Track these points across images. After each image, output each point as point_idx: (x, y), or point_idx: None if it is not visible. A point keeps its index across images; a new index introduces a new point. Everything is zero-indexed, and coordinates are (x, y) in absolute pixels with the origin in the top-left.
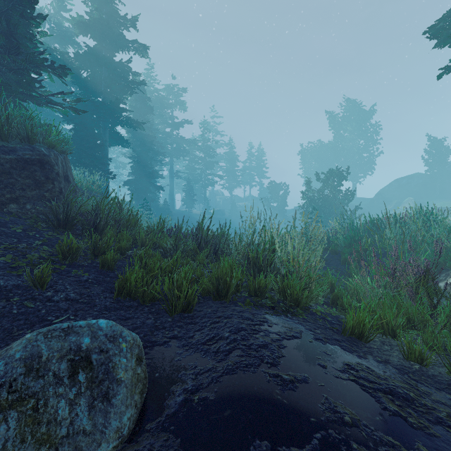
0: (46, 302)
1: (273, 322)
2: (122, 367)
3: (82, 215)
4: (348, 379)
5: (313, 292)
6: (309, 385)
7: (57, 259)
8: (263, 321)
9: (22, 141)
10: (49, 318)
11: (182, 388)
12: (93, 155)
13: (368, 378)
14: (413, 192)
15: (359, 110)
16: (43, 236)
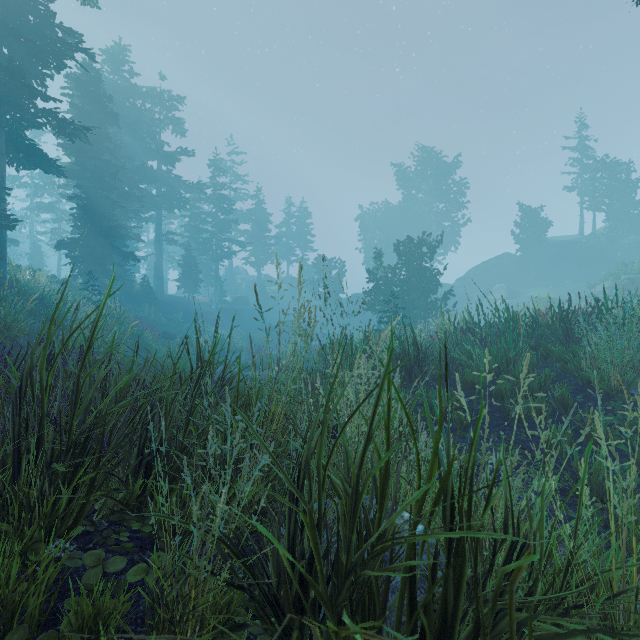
0: None
1: None
2: None
3: None
4: None
5: None
6: None
7: None
8: None
9: None
10: None
11: None
12: None
13: None
14: (504, 276)
15: (437, 163)
16: None
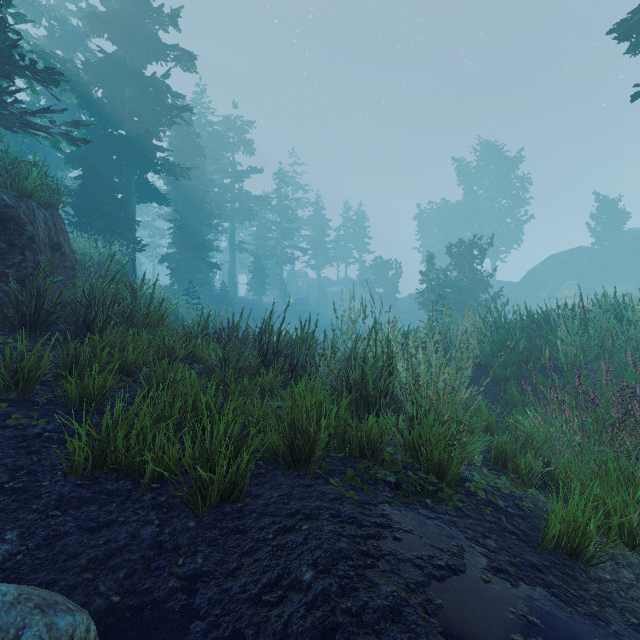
0: None
1: (403, 526)
2: None
3: (65, 307)
4: None
5: (467, 448)
6: None
7: None
8: (383, 525)
9: None
10: None
11: None
12: (111, 215)
13: None
14: (575, 273)
15: (499, 158)
16: None
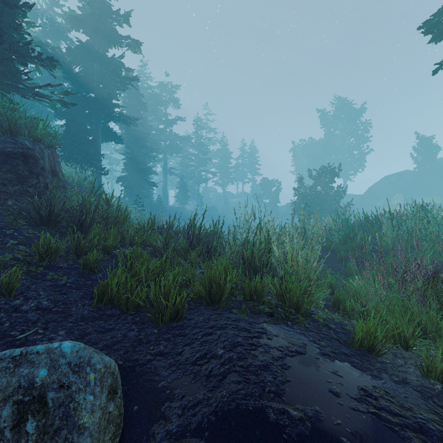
0: (12, 313)
1: (273, 333)
2: (88, 408)
3: (67, 211)
4: (367, 411)
5: (314, 296)
6: (322, 423)
7: (33, 260)
8: (262, 332)
9: (4, 134)
10: (13, 333)
11: (165, 430)
12: (85, 151)
13: (391, 408)
14: (402, 188)
15: (349, 109)
16: (22, 234)
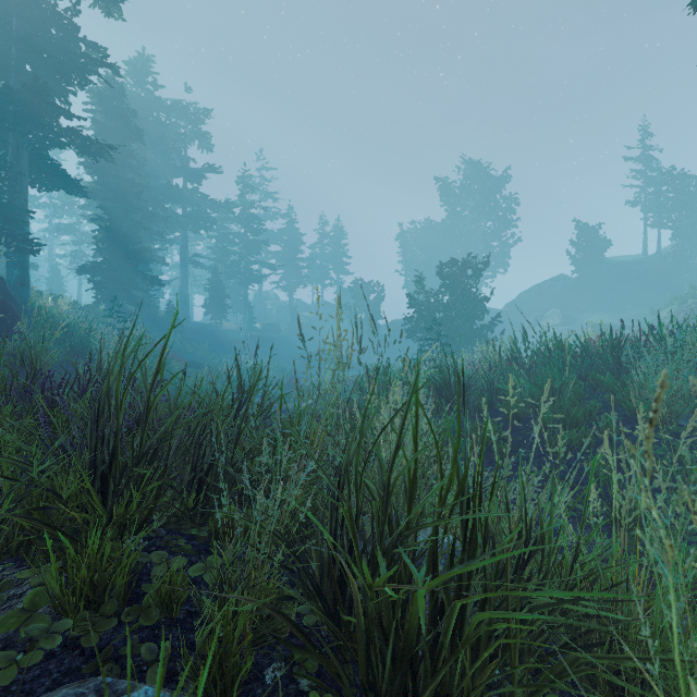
0: None
1: None
2: None
3: None
4: None
5: None
6: None
7: None
8: None
9: None
10: None
11: None
12: None
13: None
14: (558, 300)
15: (484, 178)
16: None
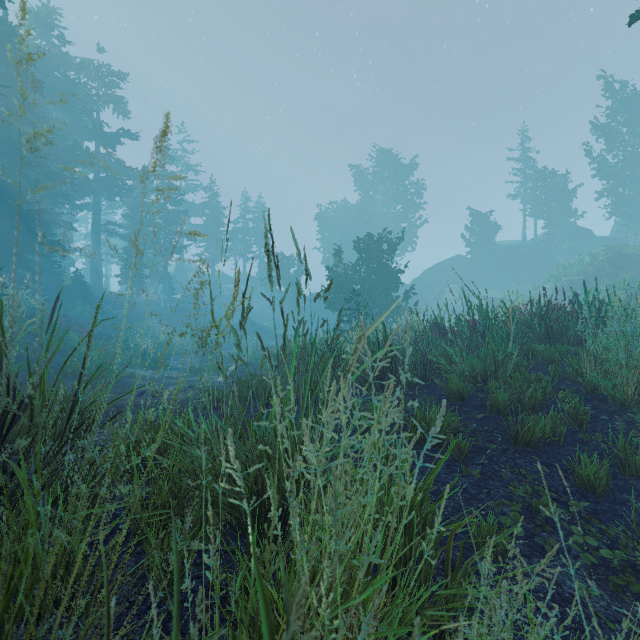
0: None
1: None
2: None
3: None
4: None
5: None
6: None
7: None
8: None
9: None
10: None
11: None
12: None
13: None
14: (456, 277)
15: (394, 165)
16: None
